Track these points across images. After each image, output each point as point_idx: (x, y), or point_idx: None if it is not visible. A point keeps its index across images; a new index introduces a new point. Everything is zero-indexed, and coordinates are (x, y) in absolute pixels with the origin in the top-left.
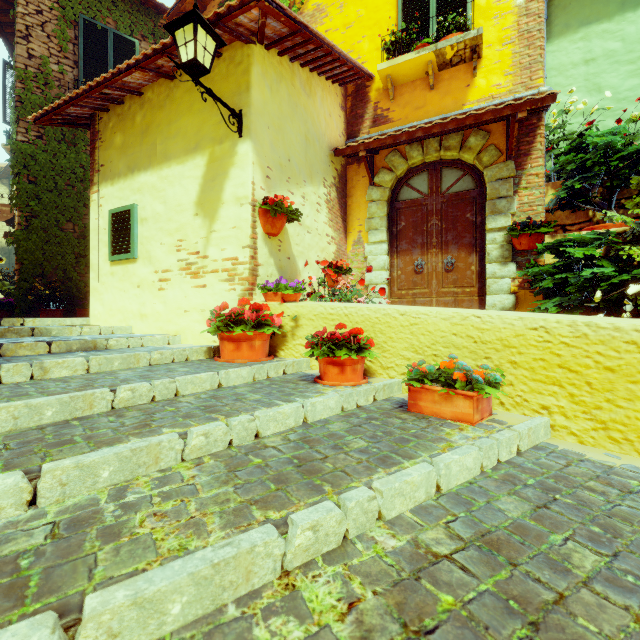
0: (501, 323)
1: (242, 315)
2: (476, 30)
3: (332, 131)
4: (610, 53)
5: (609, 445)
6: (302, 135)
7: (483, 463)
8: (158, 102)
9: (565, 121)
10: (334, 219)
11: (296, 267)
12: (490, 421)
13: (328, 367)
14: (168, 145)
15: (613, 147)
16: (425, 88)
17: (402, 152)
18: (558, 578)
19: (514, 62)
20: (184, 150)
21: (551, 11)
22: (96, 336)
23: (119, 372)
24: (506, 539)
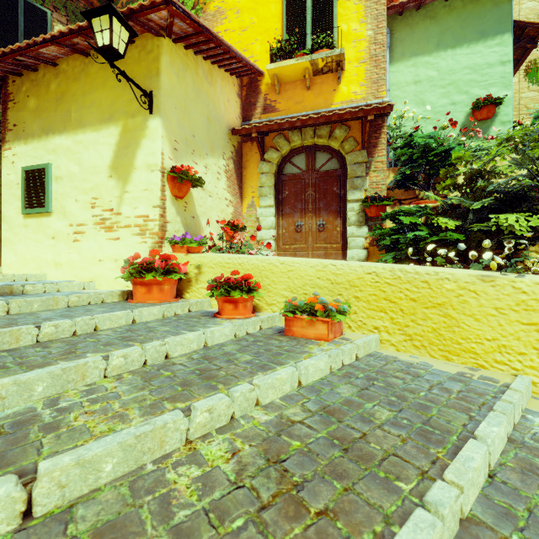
0: (349, 269)
1: (153, 264)
2: (340, 49)
3: (230, 114)
4: (430, 78)
5: (413, 350)
6: (205, 116)
7: (332, 366)
8: (73, 74)
9: (400, 124)
10: (232, 186)
11: (200, 224)
12: (340, 339)
13: (225, 304)
14: (83, 113)
15: (429, 147)
16: (303, 88)
17: (286, 136)
18: (365, 426)
19: (366, 77)
20: (99, 119)
21: (393, 42)
22: (11, 283)
23: (39, 313)
24: (339, 409)
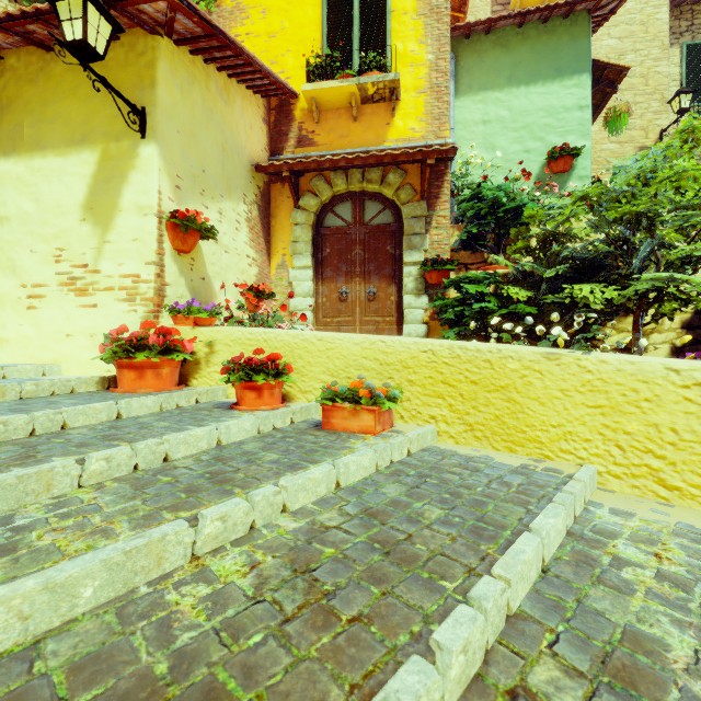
0: (401, 347)
1: (146, 340)
2: (394, 74)
3: (254, 145)
4: (501, 119)
5: (474, 443)
6: (219, 145)
7: (378, 463)
8: (27, 74)
9: (467, 172)
10: (256, 239)
11: (212, 289)
12: (390, 431)
13: (245, 392)
14: (42, 130)
15: (499, 201)
16: (349, 118)
17: (327, 178)
18: (411, 526)
19: (426, 111)
20: (66, 140)
21: (458, 70)
22: None
23: None
24: (383, 510)
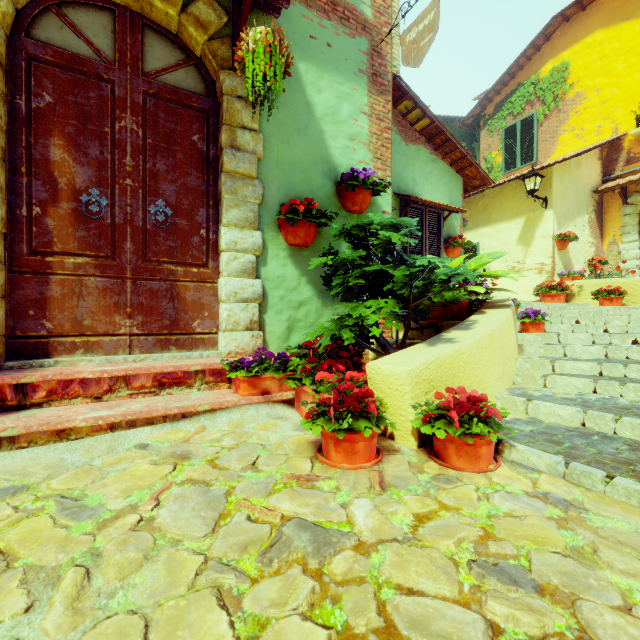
0: None
1: (554, 286)
2: None
3: (592, 178)
4: None
5: None
6: (574, 193)
7: None
8: (493, 195)
9: None
10: (593, 231)
11: (571, 264)
12: None
13: (604, 301)
14: (499, 214)
15: None
16: None
17: None
18: None
19: None
20: (510, 216)
21: None
22: None
23: None
24: None
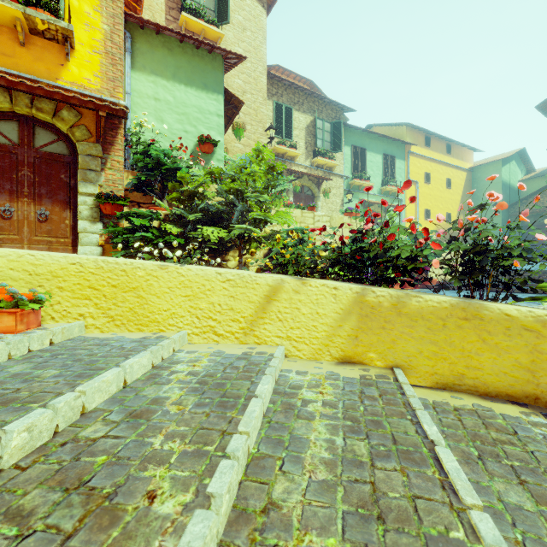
0: (51, 260)
1: None
2: (67, 24)
3: None
4: (168, 102)
5: (116, 329)
6: None
7: (12, 353)
8: None
9: (138, 132)
10: None
11: None
12: (36, 329)
13: None
14: None
15: (162, 161)
16: (14, 40)
17: None
18: (24, 384)
19: (102, 70)
20: None
21: (134, 49)
22: None
23: None
24: (0, 381)
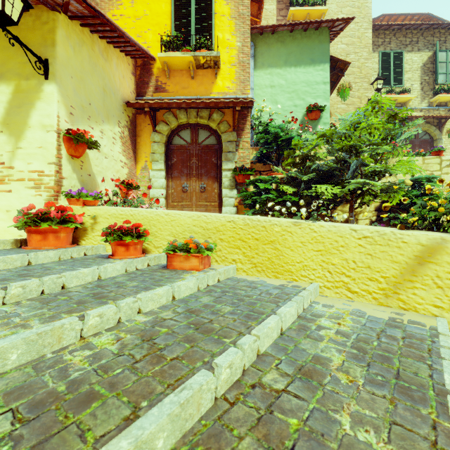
0: (216, 219)
1: (48, 214)
2: (216, 52)
3: (125, 88)
4: (281, 85)
5: (257, 274)
6: (101, 87)
7: (199, 286)
8: None
9: (260, 116)
10: (127, 150)
11: (96, 182)
12: (208, 269)
13: (118, 247)
14: None
15: (278, 134)
16: (189, 77)
17: (174, 113)
18: (213, 316)
19: (236, 77)
20: None
21: (256, 53)
22: None
23: None
24: (198, 309)
